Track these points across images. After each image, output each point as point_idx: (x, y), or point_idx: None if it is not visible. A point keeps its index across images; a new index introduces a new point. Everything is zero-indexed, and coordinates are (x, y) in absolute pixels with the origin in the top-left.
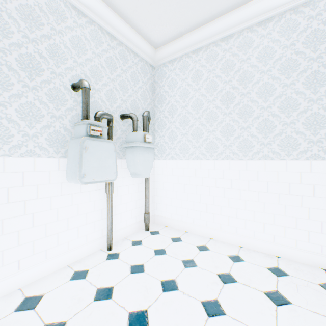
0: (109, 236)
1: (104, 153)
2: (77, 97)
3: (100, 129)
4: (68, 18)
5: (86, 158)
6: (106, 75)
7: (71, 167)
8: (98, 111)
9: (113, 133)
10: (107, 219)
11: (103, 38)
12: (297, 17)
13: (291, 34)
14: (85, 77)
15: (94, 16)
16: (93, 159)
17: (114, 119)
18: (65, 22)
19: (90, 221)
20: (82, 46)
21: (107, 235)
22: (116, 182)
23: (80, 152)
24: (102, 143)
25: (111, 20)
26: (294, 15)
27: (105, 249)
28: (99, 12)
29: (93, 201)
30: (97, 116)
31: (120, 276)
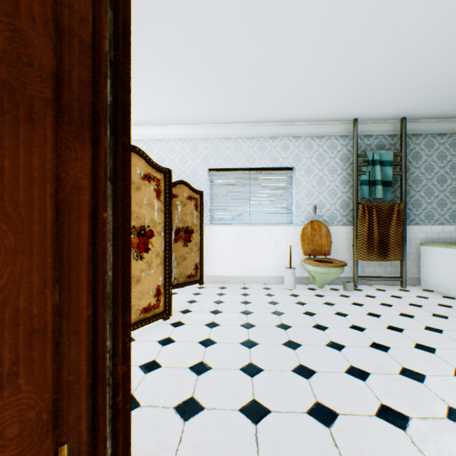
0: None
1: None
2: None
3: None
4: None
5: None
6: None
7: None
8: None
9: None
10: None
11: None
12: (154, 145)
13: (152, 154)
14: None
15: None
16: None
17: None
18: None
19: None
20: None
21: None
22: None
23: None
24: None
25: None
26: (153, 143)
27: None
28: None
29: None
30: None
31: None
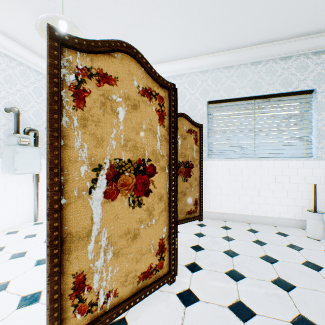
0: (36, 212)
1: (31, 155)
2: (10, 117)
3: (28, 140)
4: (2, 63)
5: (18, 158)
6: (33, 100)
7: (6, 164)
8: (26, 128)
9: (40, 140)
10: (34, 200)
11: (31, 74)
12: None
13: None
14: (16, 102)
15: (24, 60)
16: (23, 159)
17: (41, 131)
18: (0, 66)
19: (20, 202)
20: (13, 81)
21: (34, 211)
22: (42, 175)
23: (13, 154)
24: (30, 149)
25: (38, 62)
26: None
27: (33, 221)
28: (28, 58)
29: (23, 188)
30: (26, 131)
31: (43, 230)
